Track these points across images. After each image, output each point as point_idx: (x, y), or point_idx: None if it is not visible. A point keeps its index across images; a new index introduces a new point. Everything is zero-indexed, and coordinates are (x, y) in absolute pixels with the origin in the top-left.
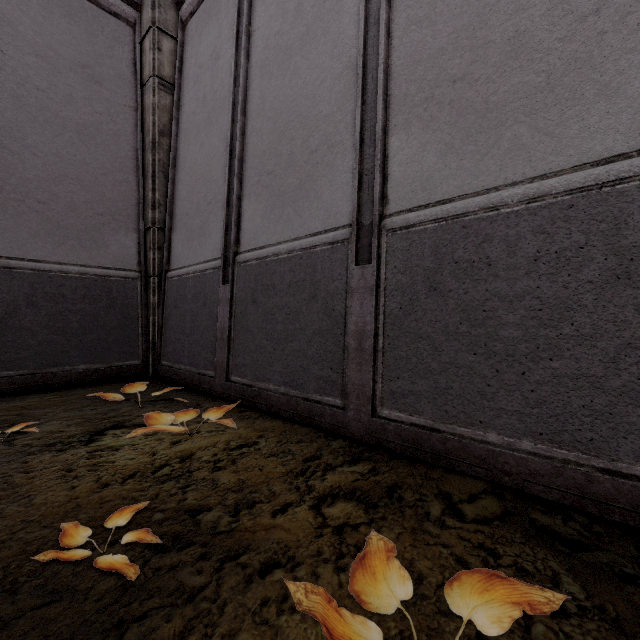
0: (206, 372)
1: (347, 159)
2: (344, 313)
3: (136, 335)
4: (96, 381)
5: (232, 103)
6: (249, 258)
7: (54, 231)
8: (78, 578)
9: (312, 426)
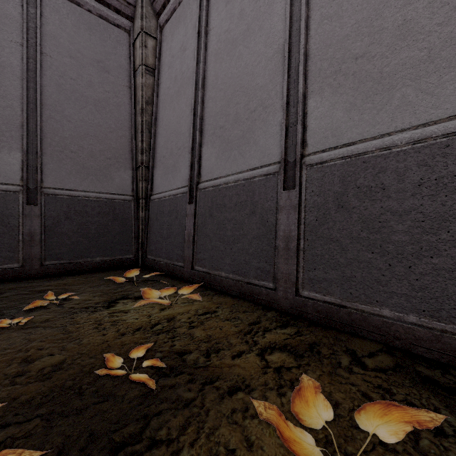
0: (178, 263)
1: (277, 116)
2: (275, 223)
3: (131, 238)
4: (106, 268)
5: (195, 80)
6: (207, 186)
7: (81, 170)
8: (116, 388)
9: (252, 301)
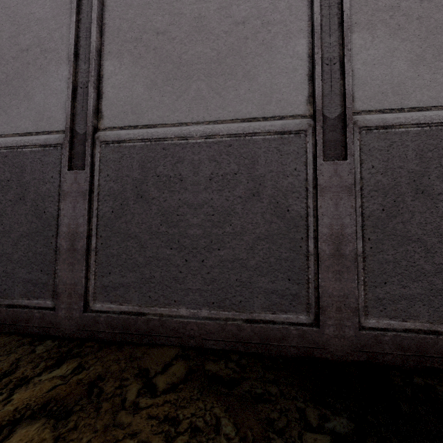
0: None
1: (62, 68)
2: (56, 215)
3: None
4: None
5: None
6: None
7: None
8: None
9: (17, 333)
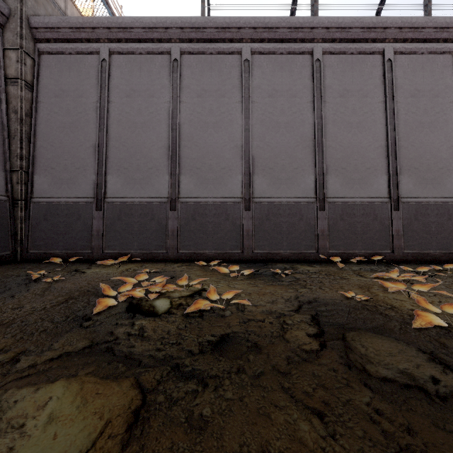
0: (83, 251)
1: (165, 176)
2: (166, 224)
3: (8, 236)
4: None
5: (99, 128)
6: (115, 201)
7: None
8: (152, 275)
9: (155, 261)
